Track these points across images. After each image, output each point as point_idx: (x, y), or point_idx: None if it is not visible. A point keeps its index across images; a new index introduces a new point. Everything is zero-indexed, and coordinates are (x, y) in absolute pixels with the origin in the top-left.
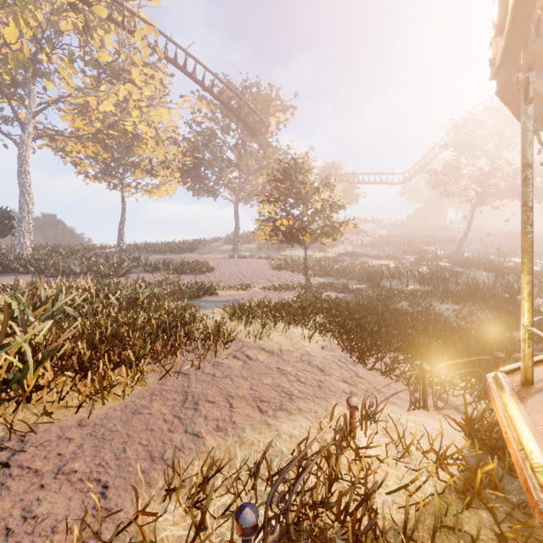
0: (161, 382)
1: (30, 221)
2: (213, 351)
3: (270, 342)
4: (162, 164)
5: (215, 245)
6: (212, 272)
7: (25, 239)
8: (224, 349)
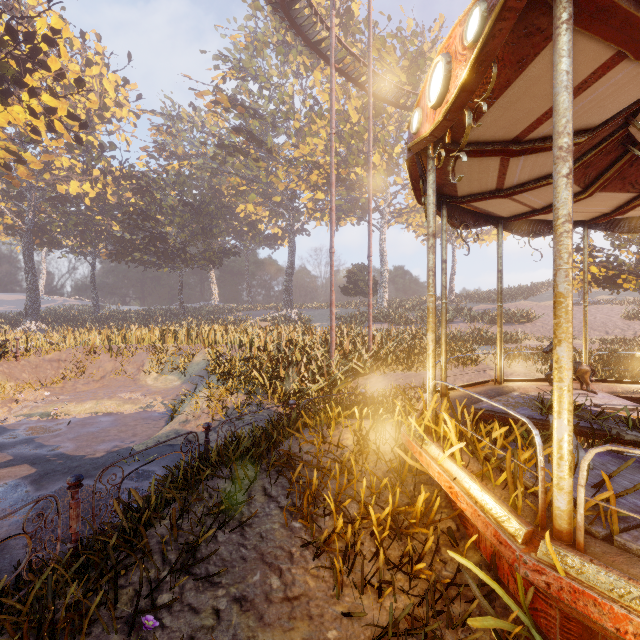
0: None
1: (386, 284)
2: (465, 367)
3: (508, 369)
4: None
5: None
6: (532, 323)
7: (383, 298)
8: (472, 367)
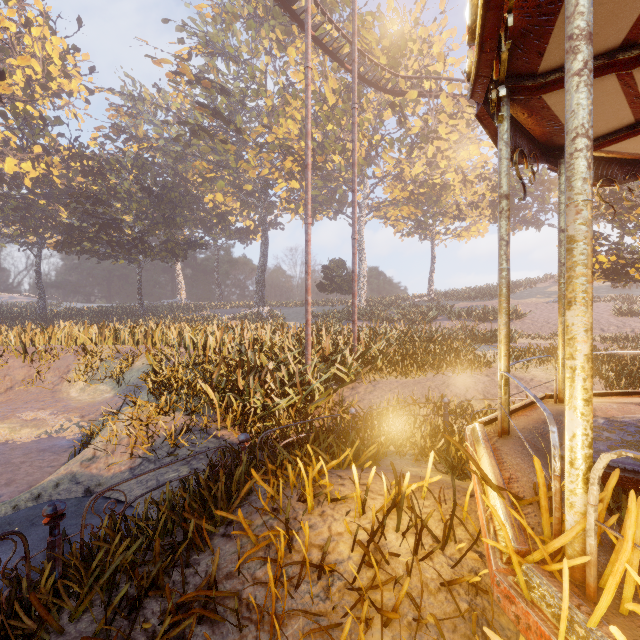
0: (434, 377)
1: (364, 281)
2: (473, 371)
3: (525, 374)
4: (470, 205)
5: (540, 286)
6: (521, 320)
7: (362, 295)
8: (481, 371)
